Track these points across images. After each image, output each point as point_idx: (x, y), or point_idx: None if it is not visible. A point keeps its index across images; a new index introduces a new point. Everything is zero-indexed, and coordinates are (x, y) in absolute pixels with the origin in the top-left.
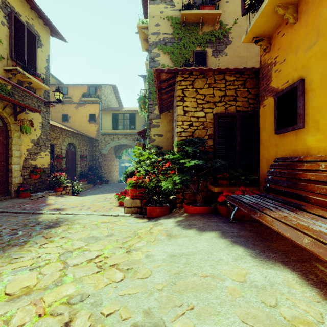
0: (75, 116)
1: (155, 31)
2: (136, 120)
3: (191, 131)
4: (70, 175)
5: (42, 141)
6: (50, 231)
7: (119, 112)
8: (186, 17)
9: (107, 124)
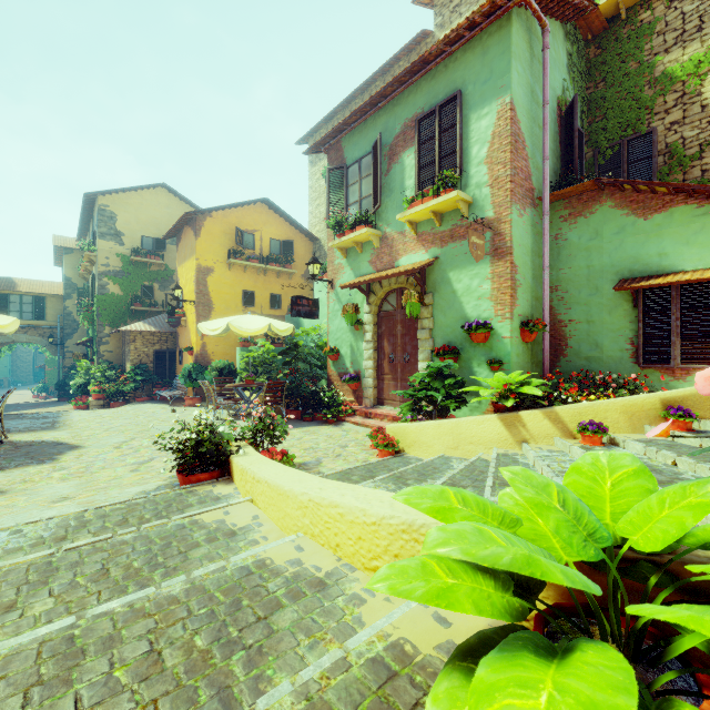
0: None
1: (105, 263)
2: (47, 306)
3: (140, 359)
4: None
5: None
6: (63, 413)
7: (13, 291)
8: (135, 260)
9: None
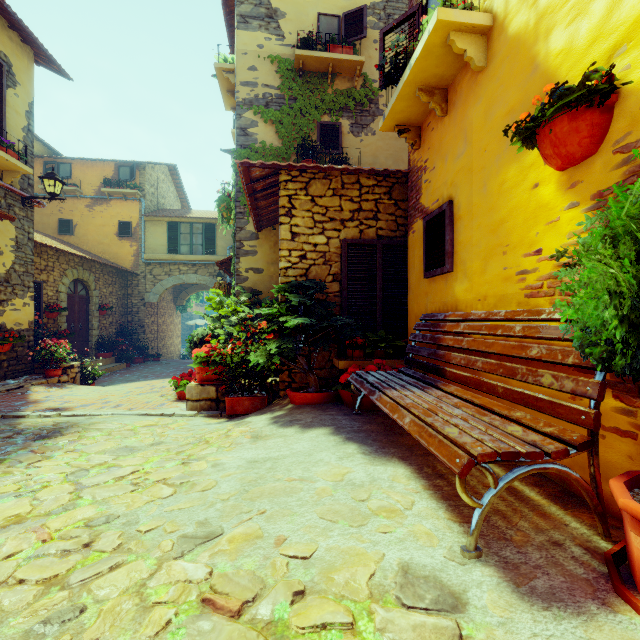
0: (87, 223)
1: (247, 79)
2: (217, 236)
3: (304, 267)
4: (77, 345)
5: (17, 276)
6: (45, 444)
7: (183, 219)
8: (304, 61)
9: (157, 242)
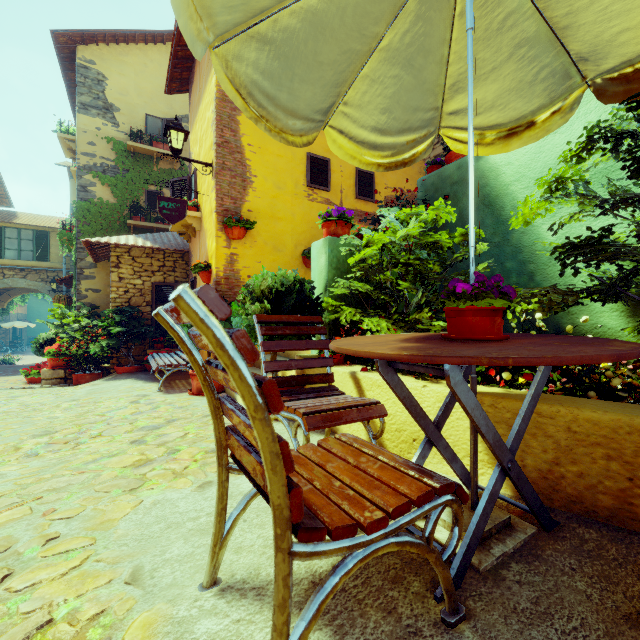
0: None
1: (87, 151)
2: (51, 244)
3: (127, 297)
4: None
5: None
6: None
7: (8, 224)
8: (134, 148)
9: None
